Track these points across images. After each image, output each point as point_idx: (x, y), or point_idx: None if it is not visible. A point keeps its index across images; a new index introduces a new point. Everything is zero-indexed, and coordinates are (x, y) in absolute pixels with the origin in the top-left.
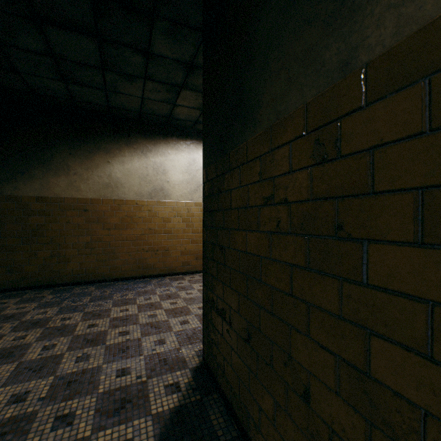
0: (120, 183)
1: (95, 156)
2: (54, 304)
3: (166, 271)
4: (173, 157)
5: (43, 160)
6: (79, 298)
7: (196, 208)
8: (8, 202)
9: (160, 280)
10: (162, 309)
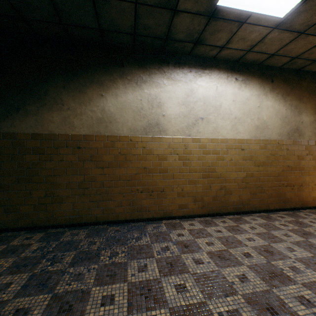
0: (114, 118)
1: (88, 90)
2: (30, 263)
3: (161, 215)
4: (169, 88)
5: (37, 95)
6: (62, 253)
7: (193, 144)
8: (5, 140)
9: (155, 227)
10: (166, 308)
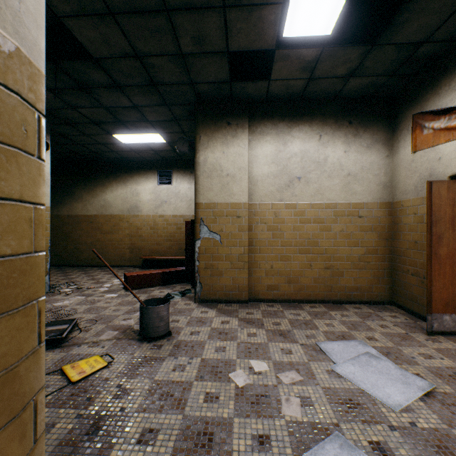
0: None
1: None
2: None
3: None
4: None
5: None
6: None
7: None
8: None
9: None
10: None
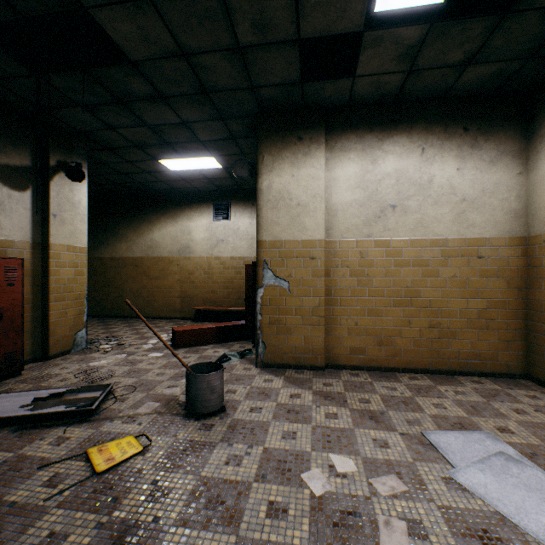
0: None
1: None
2: None
3: None
4: None
5: None
6: None
7: None
8: None
9: None
10: None
